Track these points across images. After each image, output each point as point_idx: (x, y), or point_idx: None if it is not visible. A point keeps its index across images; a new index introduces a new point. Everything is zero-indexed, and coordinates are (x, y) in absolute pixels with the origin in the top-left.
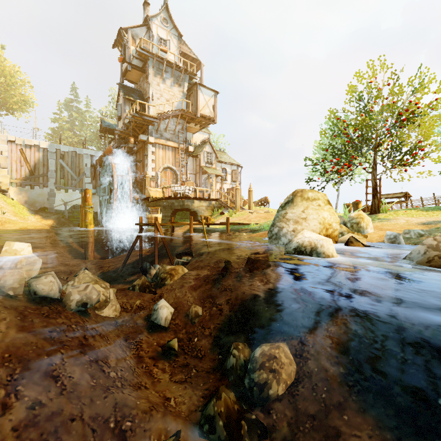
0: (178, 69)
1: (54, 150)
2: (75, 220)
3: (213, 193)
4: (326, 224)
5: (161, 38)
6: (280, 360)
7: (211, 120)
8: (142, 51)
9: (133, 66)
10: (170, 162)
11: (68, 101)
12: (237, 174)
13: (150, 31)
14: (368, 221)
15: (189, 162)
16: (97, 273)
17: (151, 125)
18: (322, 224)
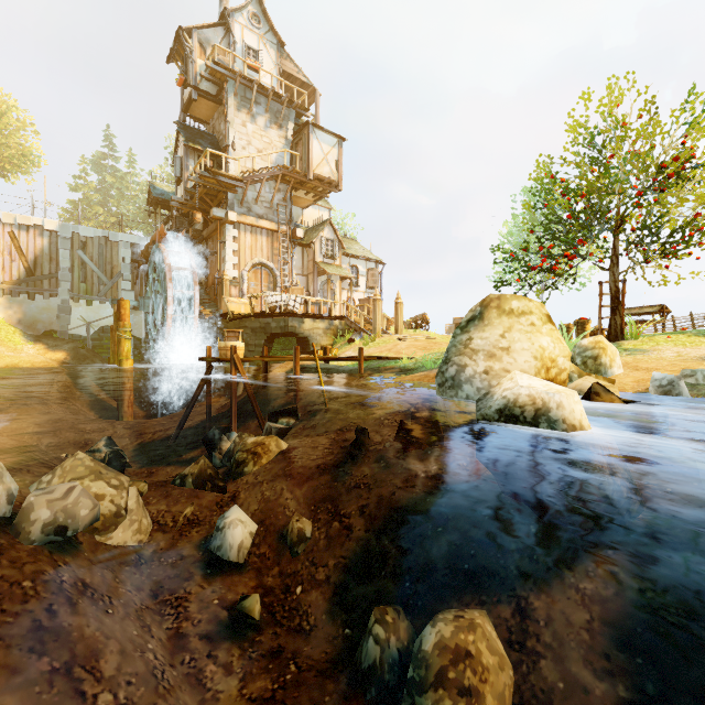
0: (277, 100)
1: (69, 234)
2: (105, 351)
3: (336, 308)
4: (547, 359)
5: (249, 48)
6: (478, 661)
7: (332, 186)
8: (217, 67)
9: (201, 93)
10: (264, 254)
11: (99, 157)
12: (376, 276)
13: (230, 34)
14: (613, 354)
15: (297, 256)
16: (132, 445)
17: (231, 191)
18: (539, 360)
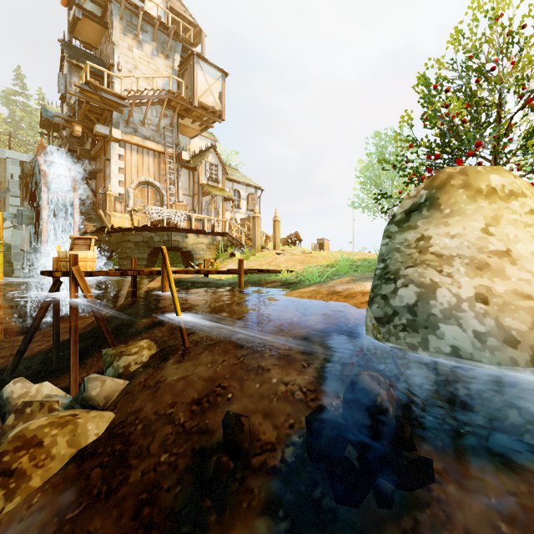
0: (163, 31)
1: None
2: None
3: (219, 226)
4: None
5: None
6: None
7: (216, 115)
8: None
9: (85, 12)
10: (151, 174)
11: (9, 93)
12: (255, 200)
13: None
14: None
15: (183, 178)
16: None
17: (116, 110)
18: None
